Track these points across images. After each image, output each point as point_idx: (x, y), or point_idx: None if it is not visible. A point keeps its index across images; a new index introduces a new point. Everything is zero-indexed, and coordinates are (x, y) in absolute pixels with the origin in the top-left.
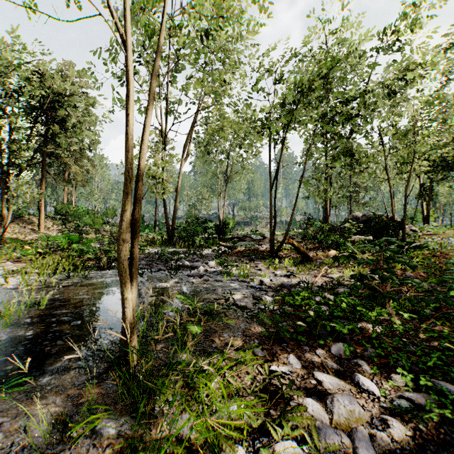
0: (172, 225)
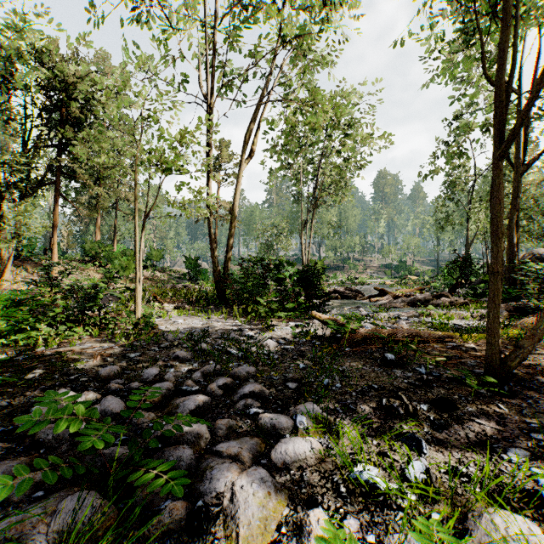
0: (224, 272)
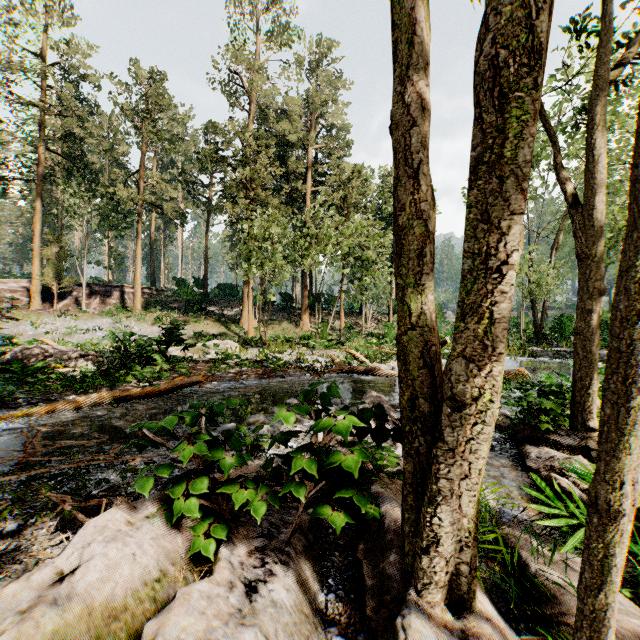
0: (540, 324)
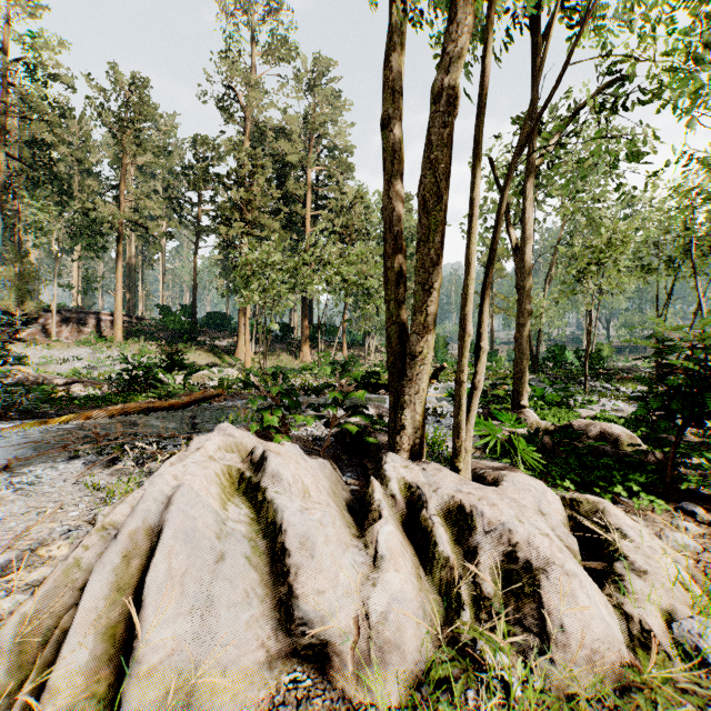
0: (536, 354)
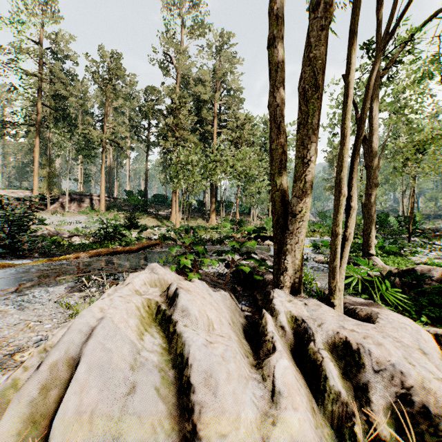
0: None
